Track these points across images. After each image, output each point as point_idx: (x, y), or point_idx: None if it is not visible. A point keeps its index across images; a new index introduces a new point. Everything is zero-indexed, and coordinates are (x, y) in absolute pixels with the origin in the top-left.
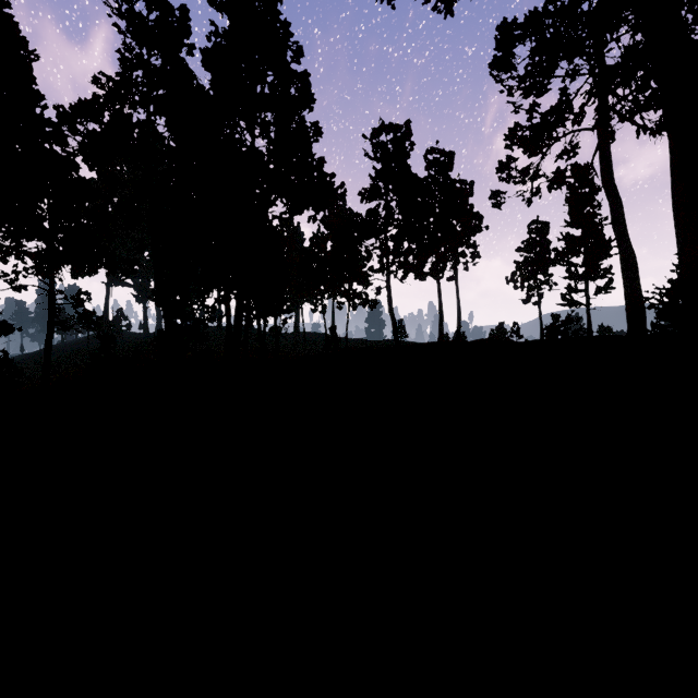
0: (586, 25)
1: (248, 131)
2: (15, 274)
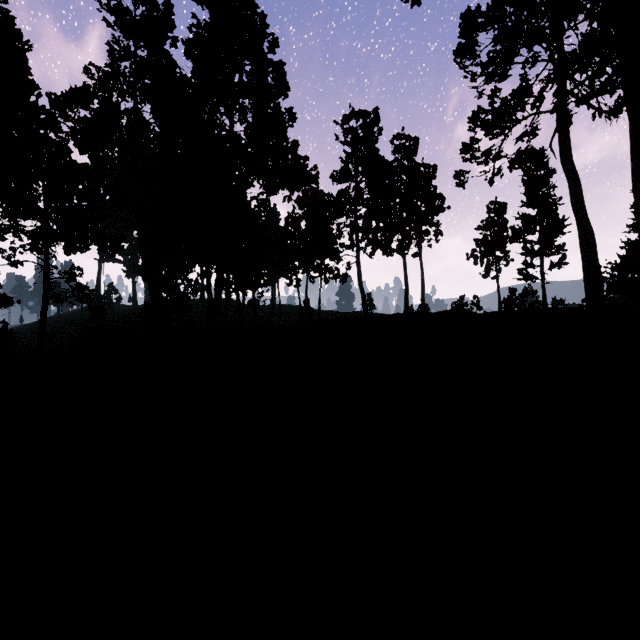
0: (545, 14)
1: (227, 116)
2: (12, 250)
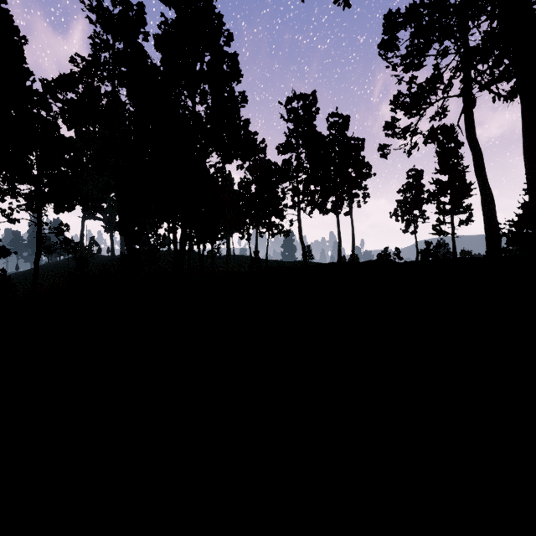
0: (453, 15)
1: (190, 98)
2: (11, 210)
